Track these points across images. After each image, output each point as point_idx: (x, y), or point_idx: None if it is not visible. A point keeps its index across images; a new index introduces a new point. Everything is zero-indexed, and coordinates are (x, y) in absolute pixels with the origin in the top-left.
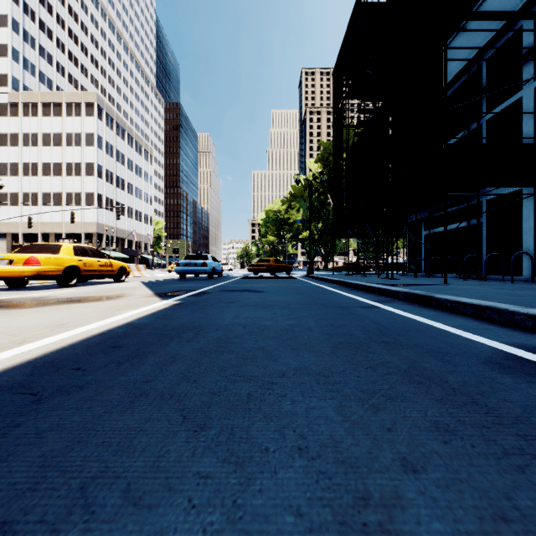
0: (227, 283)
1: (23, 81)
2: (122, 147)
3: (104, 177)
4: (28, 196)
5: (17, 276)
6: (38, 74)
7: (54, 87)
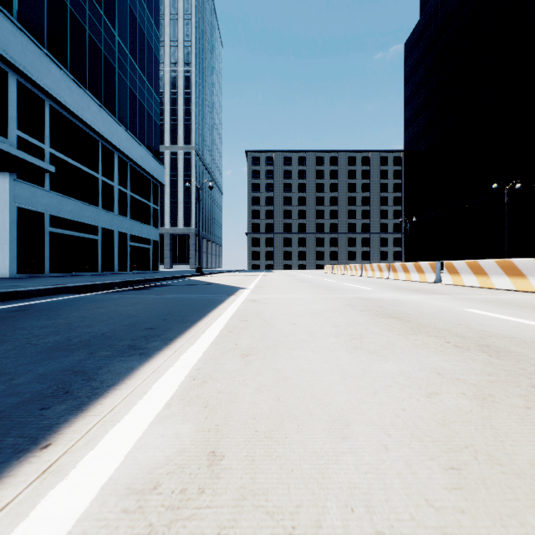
0: None
1: None
2: None
3: None
4: None
5: None
6: None
7: None
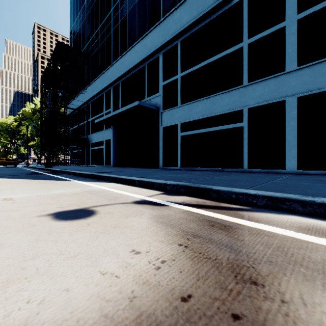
0: None
1: None
2: None
3: None
4: None
5: None
6: None
7: None
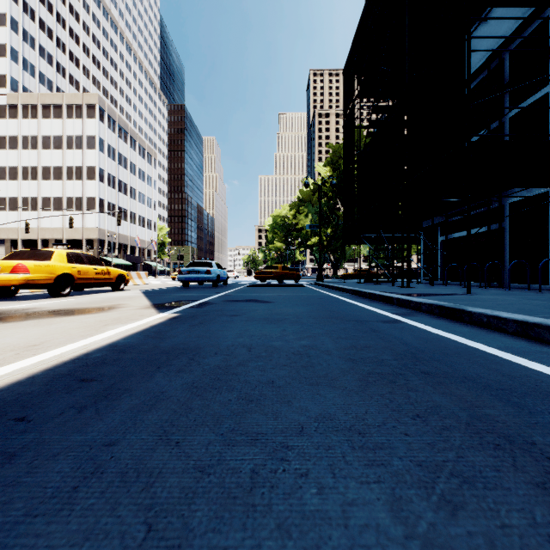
0: (232, 292)
1: (22, 82)
2: (125, 151)
3: (106, 182)
4: (27, 201)
5: (3, 285)
6: (38, 75)
7: (55, 88)
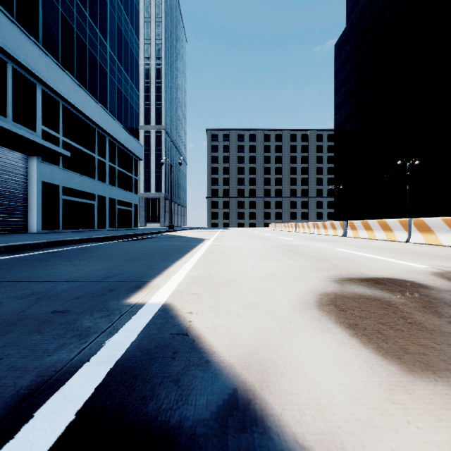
0: None
1: None
2: None
3: None
4: None
5: None
6: None
7: None
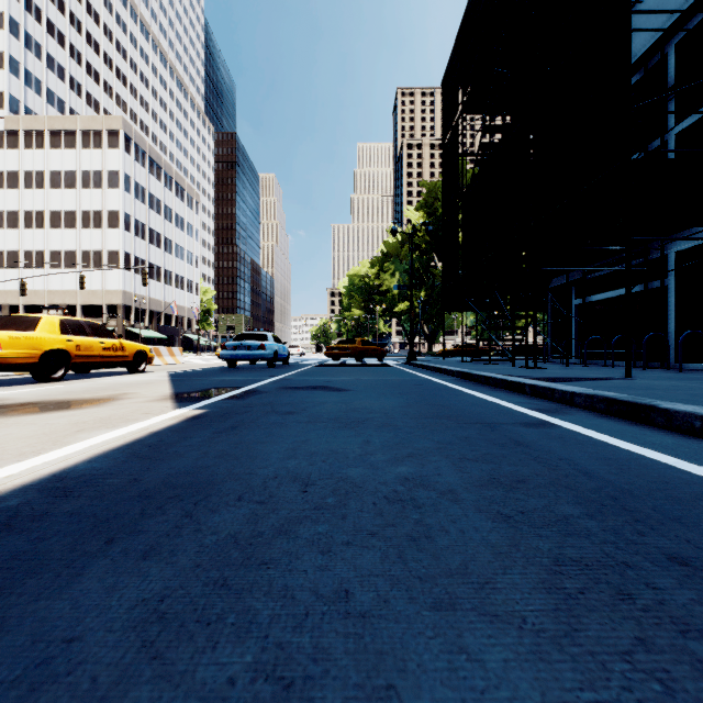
0: (293, 374)
1: (24, 102)
2: (158, 191)
3: (133, 231)
4: (30, 255)
5: None
6: (46, 93)
7: (67, 110)
